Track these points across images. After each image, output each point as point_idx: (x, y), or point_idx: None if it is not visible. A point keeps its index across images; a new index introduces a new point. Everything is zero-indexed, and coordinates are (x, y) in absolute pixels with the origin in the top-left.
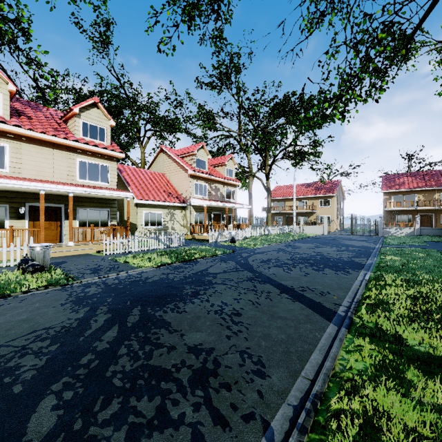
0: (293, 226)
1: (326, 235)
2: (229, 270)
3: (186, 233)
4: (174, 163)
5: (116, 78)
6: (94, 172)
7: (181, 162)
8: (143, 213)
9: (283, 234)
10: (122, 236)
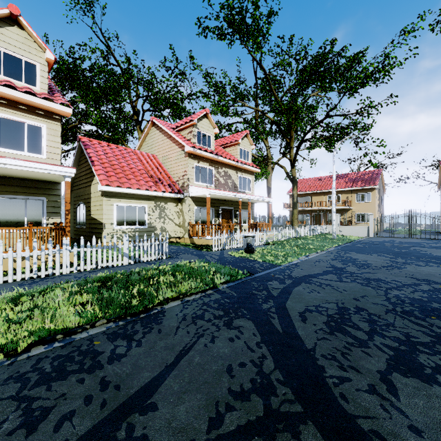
0: (325, 226)
1: (373, 237)
2: (237, 408)
3: (183, 235)
4: (168, 139)
5: (105, 44)
6: (15, 134)
7: (176, 136)
8: (115, 206)
9: (317, 237)
10: (54, 243)
